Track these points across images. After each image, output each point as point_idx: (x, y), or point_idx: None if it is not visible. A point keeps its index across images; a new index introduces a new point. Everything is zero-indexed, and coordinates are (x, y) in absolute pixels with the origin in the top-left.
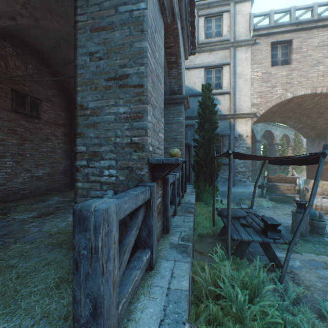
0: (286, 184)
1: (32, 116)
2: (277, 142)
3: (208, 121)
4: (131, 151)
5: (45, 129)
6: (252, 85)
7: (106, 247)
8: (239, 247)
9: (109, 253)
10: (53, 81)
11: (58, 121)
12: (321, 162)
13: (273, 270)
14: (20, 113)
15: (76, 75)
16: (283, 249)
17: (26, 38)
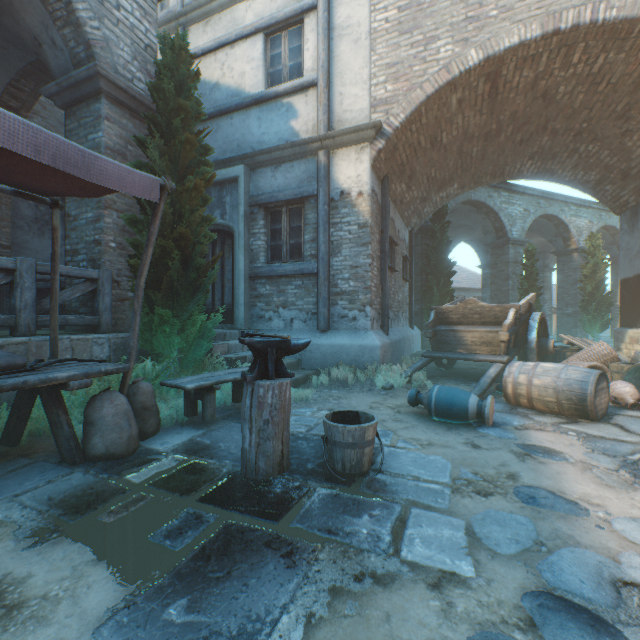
0: (483, 326)
1: None
2: (581, 246)
3: (160, 133)
4: None
5: None
6: (374, 49)
7: None
8: None
9: None
10: None
11: None
12: None
13: None
14: None
15: None
16: (43, 512)
17: None
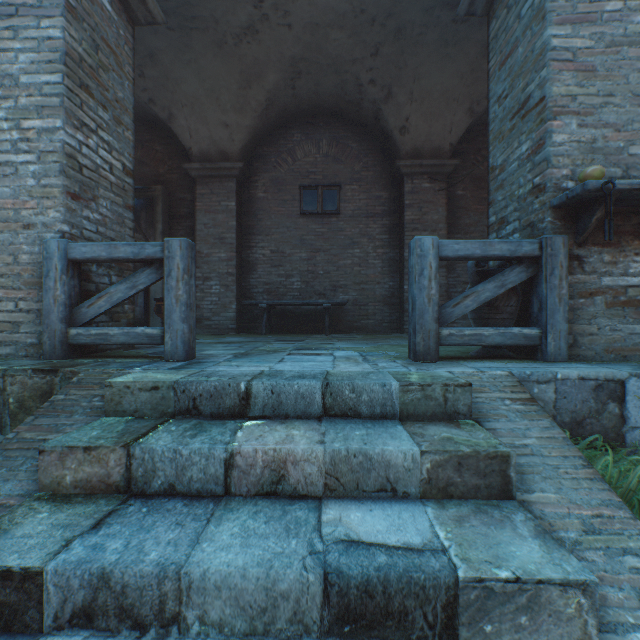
0: None
1: None
2: None
3: None
4: (532, 200)
5: None
6: None
7: (419, 266)
8: None
9: (423, 272)
10: None
11: None
12: None
13: None
14: None
15: (488, 135)
16: None
17: None
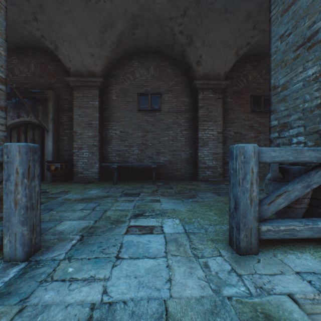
0: None
1: (264, 112)
2: None
3: None
4: (320, 112)
5: None
6: None
7: (242, 170)
8: None
9: (246, 176)
10: None
11: None
12: None
13: None
14: (255, 112)
15: (269, 63)
16: None
17: (259, 50)
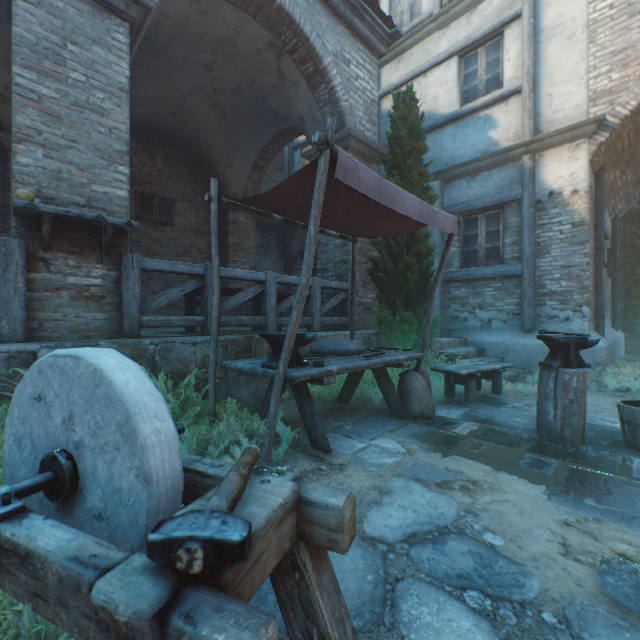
0: None
1: (161, 222)
2: None
3: (397, 172)
4: None
5: (182, 239)
6: (593, 40)
7: None
8: (266, 395)
9: None
10: (194, 172)
11: (201, 227)
12: (318, 170)
13: (310, 453)
14: (145, 220)
15: None
16: (422, 441)
17: (146, 123)
